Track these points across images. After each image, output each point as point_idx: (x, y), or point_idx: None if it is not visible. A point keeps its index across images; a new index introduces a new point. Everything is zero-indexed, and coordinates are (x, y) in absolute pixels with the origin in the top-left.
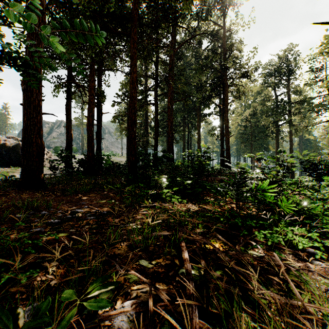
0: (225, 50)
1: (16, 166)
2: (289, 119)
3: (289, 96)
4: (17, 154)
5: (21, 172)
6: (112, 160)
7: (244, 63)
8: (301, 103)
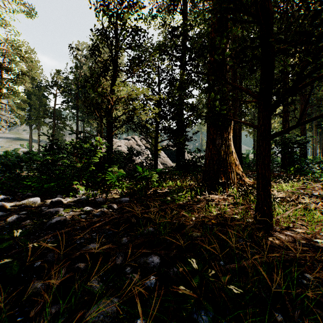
0: None
1: None
2: None
3: None
4: None
5: None
6: None
7: None
8: None
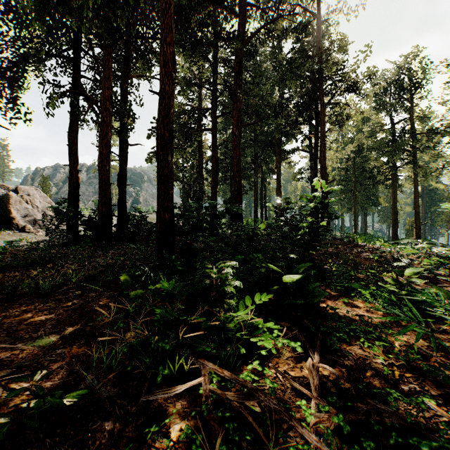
0: (321, 49)
1: (2, 228)
2: (413, 157)
3: (412, 124)
4: (4, 211)
5: None
6: (152, 218)
7: (351, 70)
8: (433, 133)
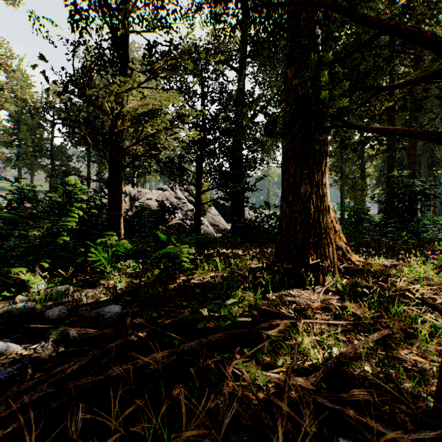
0: None
1: None
2: None
3: None
4: None
5: None
6: None
7: None
8: None
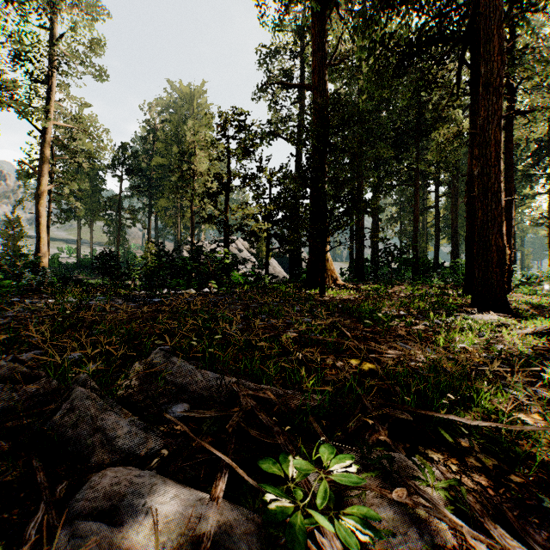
0: None
1: None
2: None
3: None
4: None
5: (354, 273)
6: None
7: None
8: None
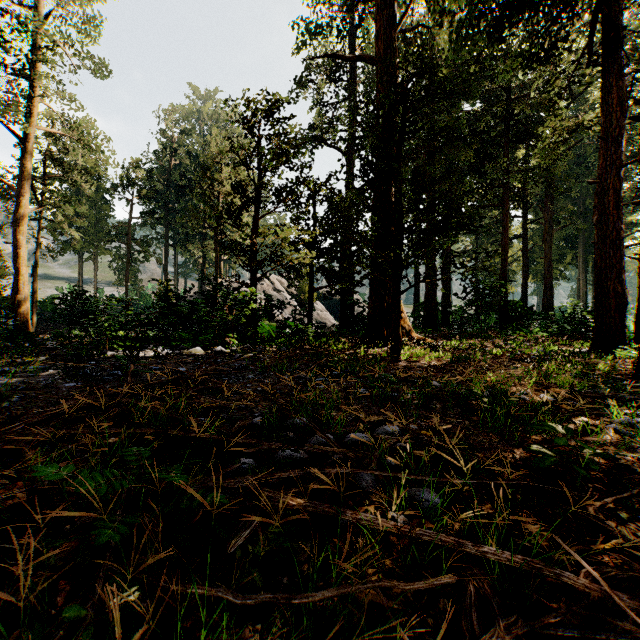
0: None
1: None
2: None
3: None
4: None
5: (424, 321)
6: None
7: None
8: None
